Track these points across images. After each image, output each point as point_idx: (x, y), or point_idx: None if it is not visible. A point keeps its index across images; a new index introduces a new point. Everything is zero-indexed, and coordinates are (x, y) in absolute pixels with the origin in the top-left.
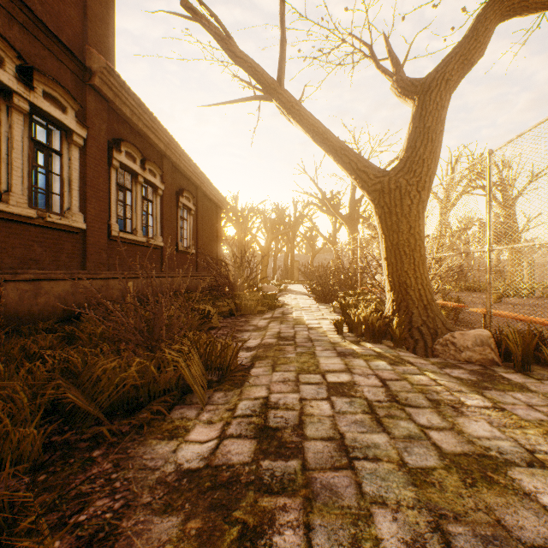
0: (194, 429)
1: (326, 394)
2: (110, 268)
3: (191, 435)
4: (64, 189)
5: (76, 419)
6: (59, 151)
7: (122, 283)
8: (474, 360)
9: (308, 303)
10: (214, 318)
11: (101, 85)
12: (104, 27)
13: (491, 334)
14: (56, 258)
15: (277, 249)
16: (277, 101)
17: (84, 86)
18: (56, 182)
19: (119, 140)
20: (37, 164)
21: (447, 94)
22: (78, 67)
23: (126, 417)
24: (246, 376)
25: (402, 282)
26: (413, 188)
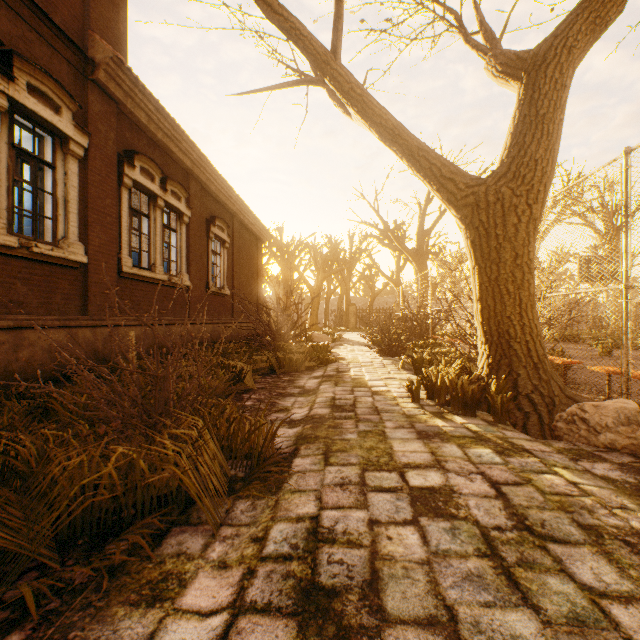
0: (195, 580)
1: (411, 511)
2: (121, 313)
3: (187, 595)
4: (58, 212)
5: (5, 557)
6: (51, 162)
7: (136, 332)
8: (620, 446)
9: (369, 357)
10: (248, 377)
11: (107, 81)
12: (111, 9)
13: (638, 406)
14: (46, 299)
15: (330, 291)
16: (331, 81)
17: (85, 82)
18: (47, 203)
19: (132, 153)
20: (20, 179)
21: (570, 68)
22: (77, 56)
23: (89, 551)
24: (285, 471)
25: (502, 332)
26: (522, 201)
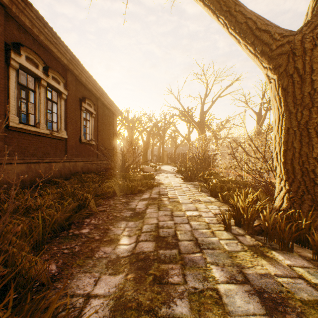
0: None
1: None
2: (9, 154)
3: None
4: None
5: None
6: None
7: (21, 168)
8: None
9: (178, 182)
10: (92, 203)
11: None
12: None
13: None
14: None
15: (154, 144)
16: None
17: None
18: None
19: (18, 45)
20: None
21: None
22: None
23: None
24: None
25: (306, 171)
26: None
